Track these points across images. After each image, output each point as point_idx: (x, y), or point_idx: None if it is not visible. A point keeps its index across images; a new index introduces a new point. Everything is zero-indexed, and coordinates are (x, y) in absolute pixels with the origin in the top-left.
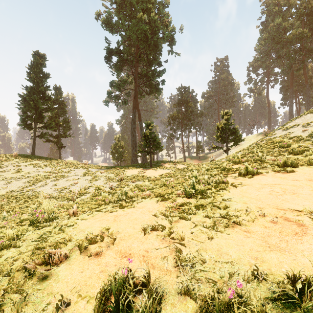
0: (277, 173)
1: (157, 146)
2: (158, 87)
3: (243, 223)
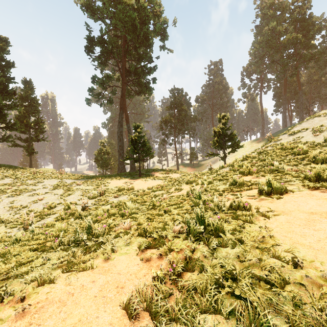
0: (313, 191)
1: (147, 153)
2: (149, 86)
3: None
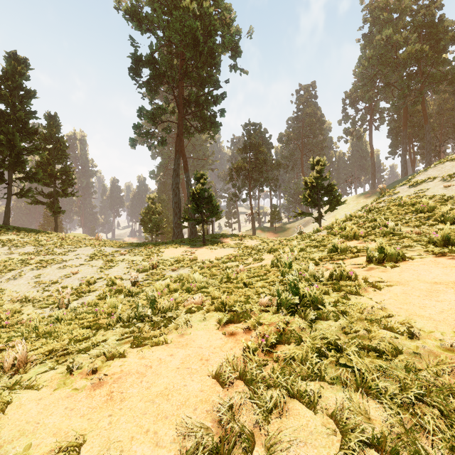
0: (440, 257)
1: (213, 212)
2: (215, 120)
3: None
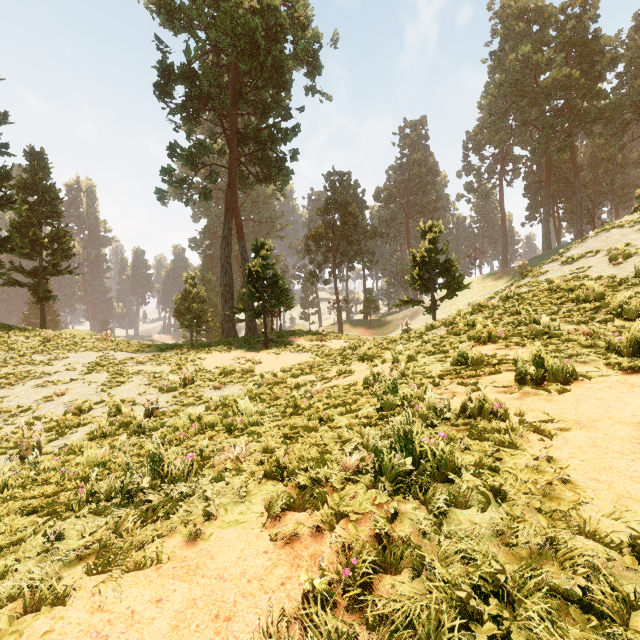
0: (632, 375)
1: (280, 299)
2: (284, 165)
3: None
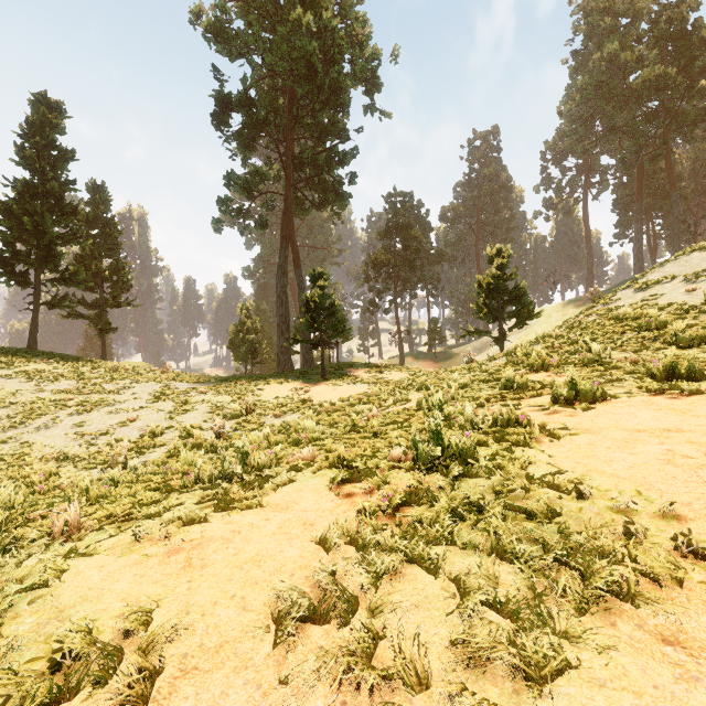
0: (656, 396)
1: (337, 329)
2: (341, 189)
3: (639, 591)
